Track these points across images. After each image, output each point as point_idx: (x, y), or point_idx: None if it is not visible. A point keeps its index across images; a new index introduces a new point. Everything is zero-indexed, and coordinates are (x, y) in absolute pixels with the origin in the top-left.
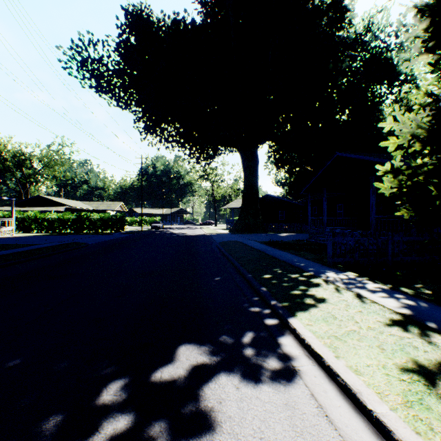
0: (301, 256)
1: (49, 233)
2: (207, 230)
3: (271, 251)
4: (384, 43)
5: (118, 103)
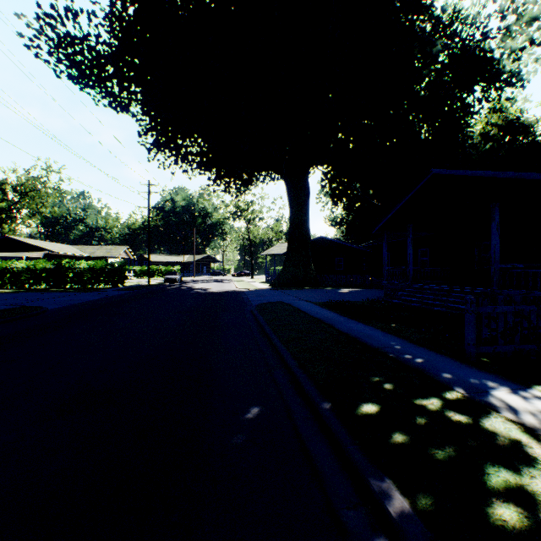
0: (401, 336)
1: (12, 290)
2: (240, 284)
3: (344, 324)
4: (482, 27)
5: (110, 102)
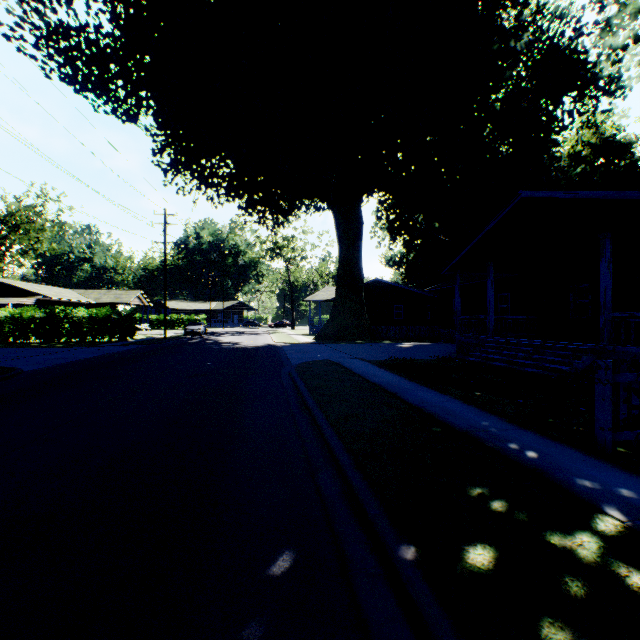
0: (494, 412)
1: None
2: (278, 337)
3: (413, 393)
4: (575, 21)
5: (113, 109)
